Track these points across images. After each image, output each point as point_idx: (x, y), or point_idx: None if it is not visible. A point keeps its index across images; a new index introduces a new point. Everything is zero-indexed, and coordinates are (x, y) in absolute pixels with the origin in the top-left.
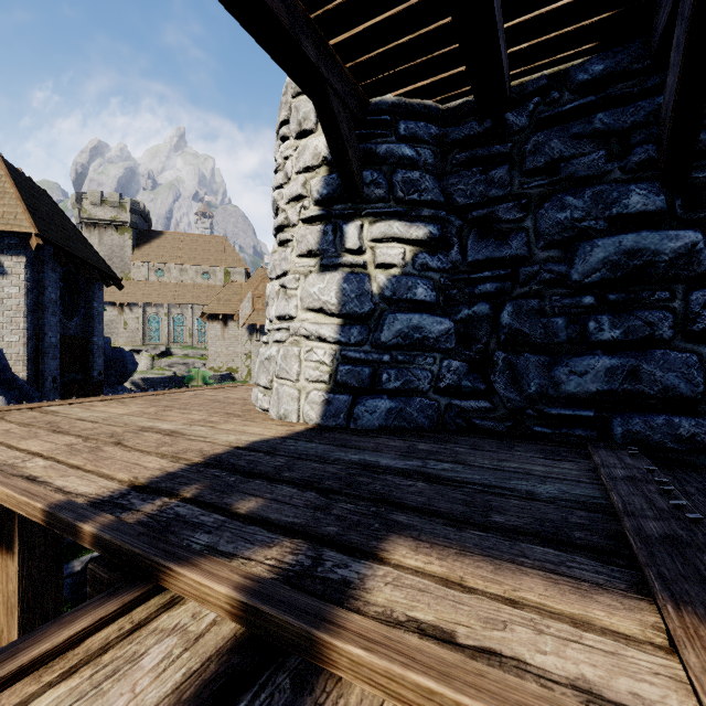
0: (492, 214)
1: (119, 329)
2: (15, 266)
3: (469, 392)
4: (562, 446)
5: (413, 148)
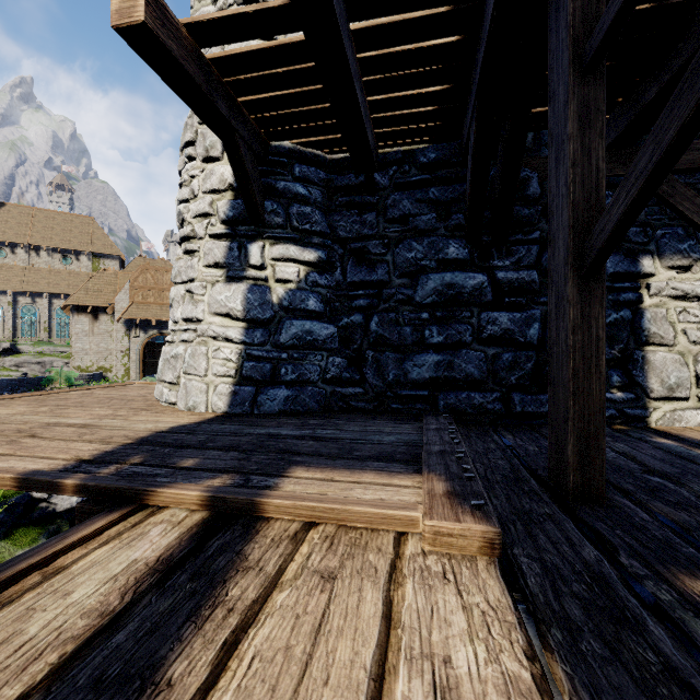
0: (365, 247)
1: None
2: None
3: (348, 381)
4: (408, 416)
5: (306, 188)
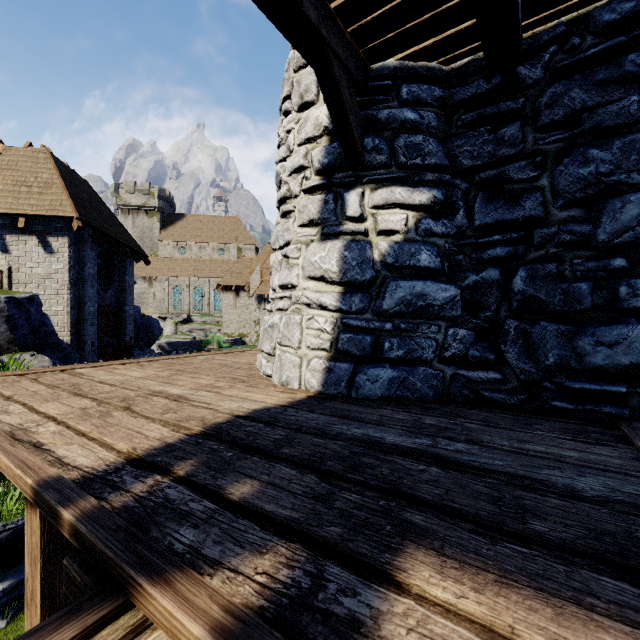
0: (502, 174)
1: (149, 299)
2: (61, 246)
3: (477, 362)
4: (588, 424)
5: (415, 111)
